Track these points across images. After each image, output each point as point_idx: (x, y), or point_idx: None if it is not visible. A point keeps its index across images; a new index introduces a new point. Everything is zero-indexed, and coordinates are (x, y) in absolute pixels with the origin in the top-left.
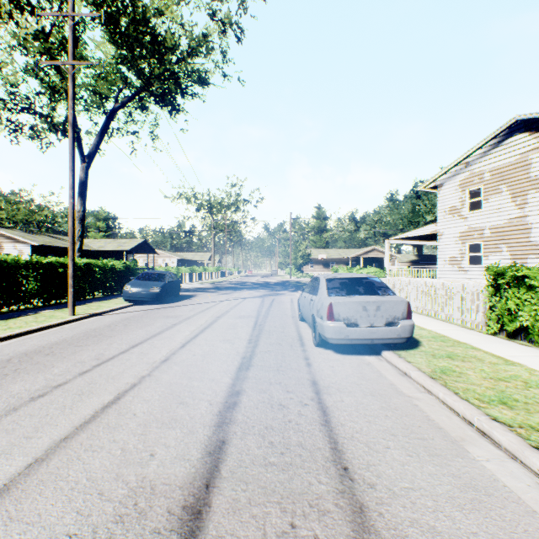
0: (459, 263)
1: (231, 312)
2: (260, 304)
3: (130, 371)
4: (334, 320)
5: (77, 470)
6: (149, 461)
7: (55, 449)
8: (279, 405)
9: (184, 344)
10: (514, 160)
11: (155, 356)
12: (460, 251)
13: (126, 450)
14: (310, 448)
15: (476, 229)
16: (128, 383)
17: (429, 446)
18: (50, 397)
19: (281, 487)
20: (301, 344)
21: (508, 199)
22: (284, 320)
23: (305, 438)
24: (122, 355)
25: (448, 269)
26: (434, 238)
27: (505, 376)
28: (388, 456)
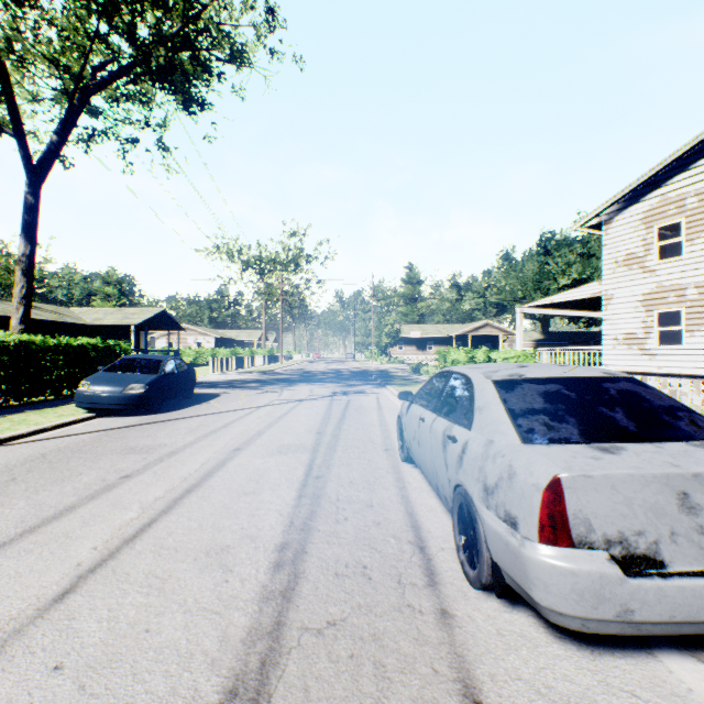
0: (641, 342)
1: (266, 434)
2: (325, 414)
3: None
4: (571, 544)
5: None
6: None
7: None
8: None
9: (81, 575)
10: None
11: None
12: (643, 323)
13: None
14: None
15: (671, 288)
16: None
17: None
18: None
19: None
20: (425, 569)
21: None
22: (369, 459)
23: None
24: None
25: (622, 353)
26: (591, 306)
27: None
28: None
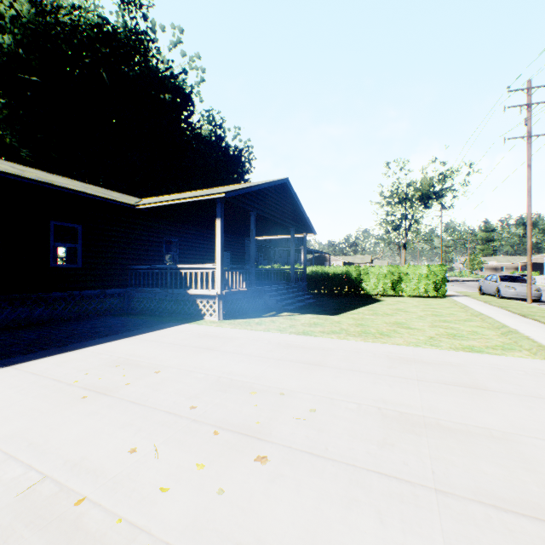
0: None
1: None
2: None
3: None
4: None
5: None
6: None
7: None
8: None
9: None
10: None
11: None
12: None
13: None
14: None
15: None
16: None
17: None
18: None
19: None
20: None
21: None
22: None
23: None
24: None
25: None
26: None
27: None
28: None
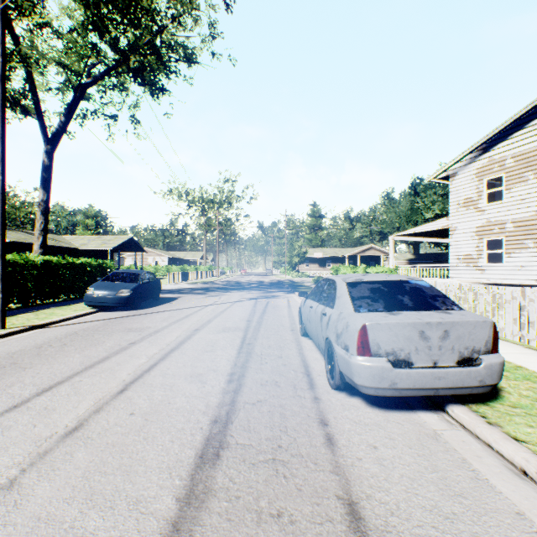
0: (475, 261)
1: (214, 321)
2: (252, 310)
3: None
4: (370, 355)
5: None
6: None
7: None
8: None
9: (127, 384)
10: None
11: (61, 419)
12: (476, 248)
13: None
14: None
15: (496, 223)
16: None
17: None
18: None
19: None
20: (309, 382)
21: (535, 188)
22: (281, 335)
23: None
24: (5, 417)
25: (462, 268)
26: (443, 234)
27: None
28: None
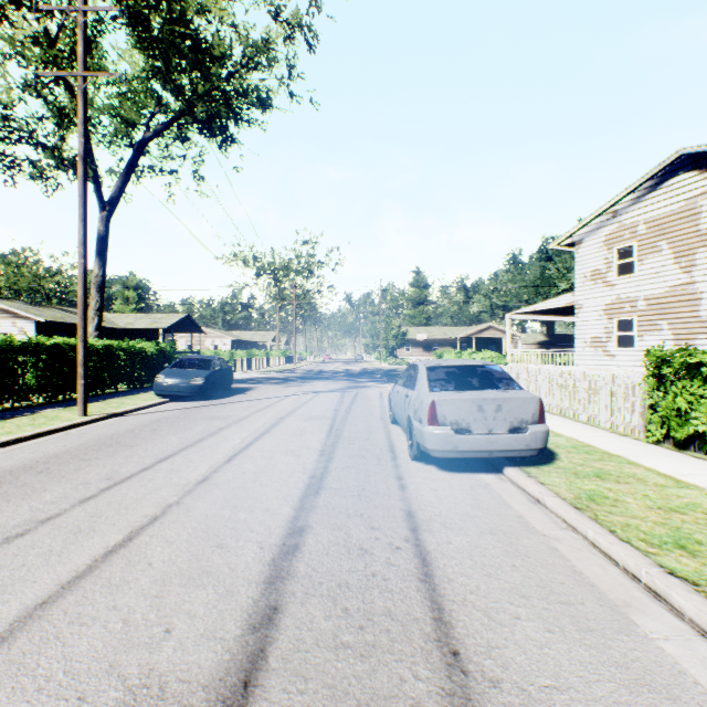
0: (604, 345)
1: (298, 411)
2: (339, 400)
3: (152, 497)
4: (438, 424)
5: (53, 657)
6: (162, 642)
7: (25, 621)
8: (359, 549)
9: (232, 456)
10: (677, 208)
11: (189, 475)
12: (605, 329)
13: (130, 624)
14: (402, 619)
15: (626, 300)
16: (147, 515)
17: (577, 616)
18: (33, 536)
19: (358, 685)
20: (392, 456)
21: (669, 259)
22: (370, 422)
23: (395, 602)
24: (144, 474)
25: (589, 354)
26: (571, 312)
27: (679, 505)
28: (518, 633)
